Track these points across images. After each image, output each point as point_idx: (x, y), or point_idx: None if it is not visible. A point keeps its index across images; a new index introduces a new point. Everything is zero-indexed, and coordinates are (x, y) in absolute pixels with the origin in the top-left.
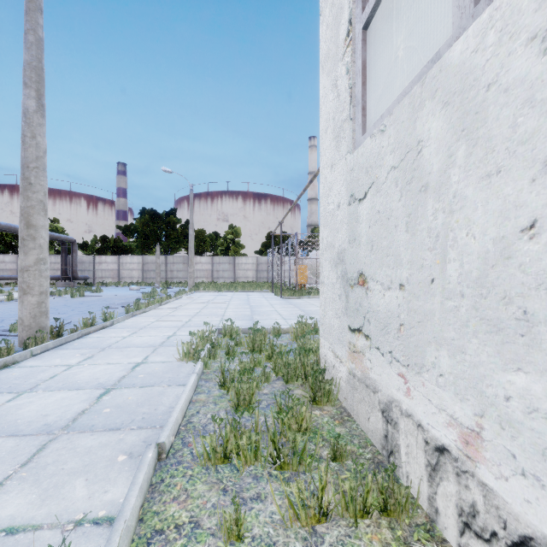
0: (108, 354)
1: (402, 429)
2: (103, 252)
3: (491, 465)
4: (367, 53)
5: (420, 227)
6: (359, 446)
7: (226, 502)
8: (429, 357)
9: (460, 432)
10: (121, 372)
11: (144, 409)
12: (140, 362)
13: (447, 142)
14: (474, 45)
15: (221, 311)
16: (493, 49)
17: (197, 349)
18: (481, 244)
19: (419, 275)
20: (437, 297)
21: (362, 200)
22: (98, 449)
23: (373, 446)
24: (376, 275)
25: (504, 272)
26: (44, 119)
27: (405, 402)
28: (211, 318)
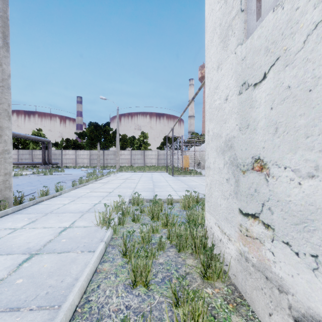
0: (47, 218)
1: None
2: (67, 148)
3: None
4: None
5: None
6: None
7: None
8: None
9: None
10: (50, 236)
11: (52, 281)
12: (67, 227)
13: None
14: None
15: (134, 185)
16: None
17: (110, 217)
18: None
19: None
20: None
21: (260, 83)
22: None
23: None
24: (284, 160)
25: None
26: (8, 53)
27: None
28: (126, 190)
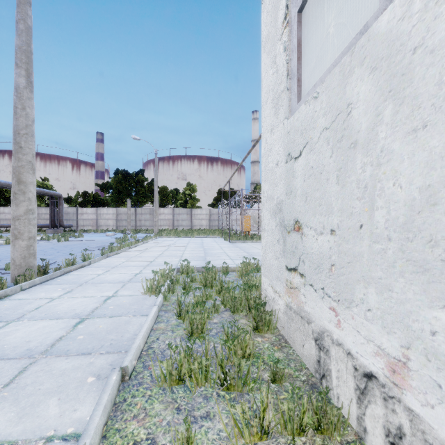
0: (84, 288)
1: (333, 356)
2: (85, 205)
3: (418, 393)
4: (301, 33)
5: (349, 179)
6: (295, 369)
7: (180, 421)
8: (358, 294)
9: (387, 361)
10: (95, 304)
11: (112, 336)
12: (111, 296)
13: (375, 103)
14: (401, 14)
15: (180, 253)
16: (419, 15)
17: (158, 285)
18: (407, 193)
19: (348, 222)
20: (365, 240)
21: (298, 158)
22: (71, 371)
23: (307, 369)
24: (310, 222)
25: (430, 217)
26: (32, 93)
27: (336, 332)
28: (171, 259)
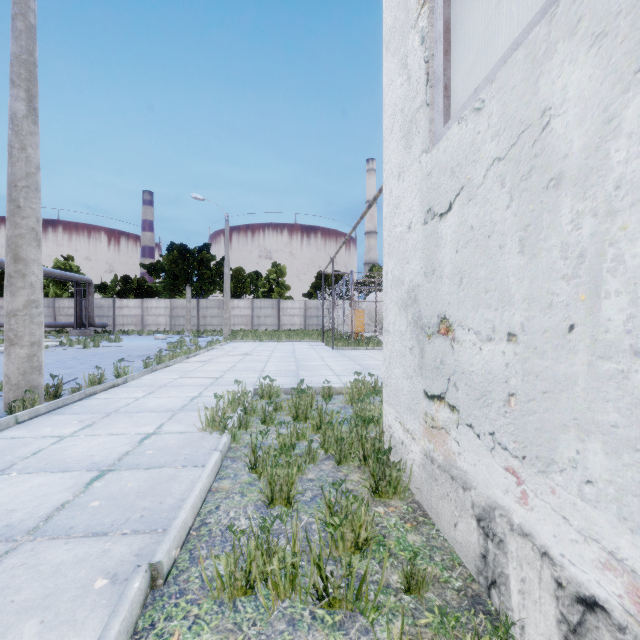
0: (112, 421)
1: (512, 552)
2: (125, 295)
3: None
4: (451, 10)
5: (546, 244)
6: (443, 567)
7: None
8: (564, 450)
9: (630, 584)
10: (125, 446)
11: (146, 503)
12: (151, 433)
13: (602, 98)
14: None
15: (260, 365)
16: None
17: (224, 417)
18: None
19: (544, 319)
20: (580, 353)
21: (445, 214)
22: (70, 567)
23: (462, 567)
24: (467, 320)
25: None
26: (36, 126)
27: (518, 512)
28: (247, 374)
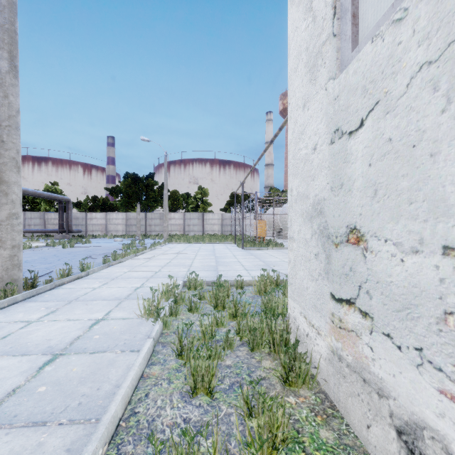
0: (72, 308)
1: None
2: (94, 210)
3: None
4: None
5: None
6: None
7: None
8: None
9: None
10: (77, 331)
11: (85, 389)
12: (100, 319)
13: None
14: None
15: (189, 262)
16: None
17: (158, 306)
18: None
19: None
20: None
21: (356, 131)
22: None
23: None
24: (384, 231)
25: None
26: (16, 80)
27: None
28: (179, 268)
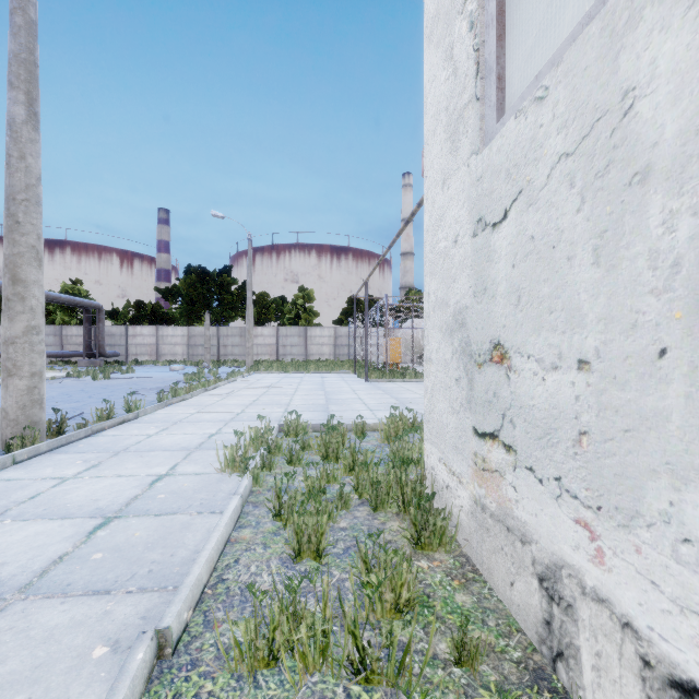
0: (121, 461)
1: (584, 620)
2: (138, 322)
3: None
4: None
5: (628, 253)
6: (498, 633)
7: None
8: (653, 501)
9: None
10: (134, 489)
11: (155, 555)
12: (164, 474)
13: None
14: None
15: (286, 399)
16: None
17: (245, 456)
18: None
19: (626, 343)
20: (675, 384)
21: (500, 224)
22: (66, 631)
23: (521, 633)
24: (527, 346)
25: None
26: (37, 133)
27: (592, 573)
28: (272, 408)
